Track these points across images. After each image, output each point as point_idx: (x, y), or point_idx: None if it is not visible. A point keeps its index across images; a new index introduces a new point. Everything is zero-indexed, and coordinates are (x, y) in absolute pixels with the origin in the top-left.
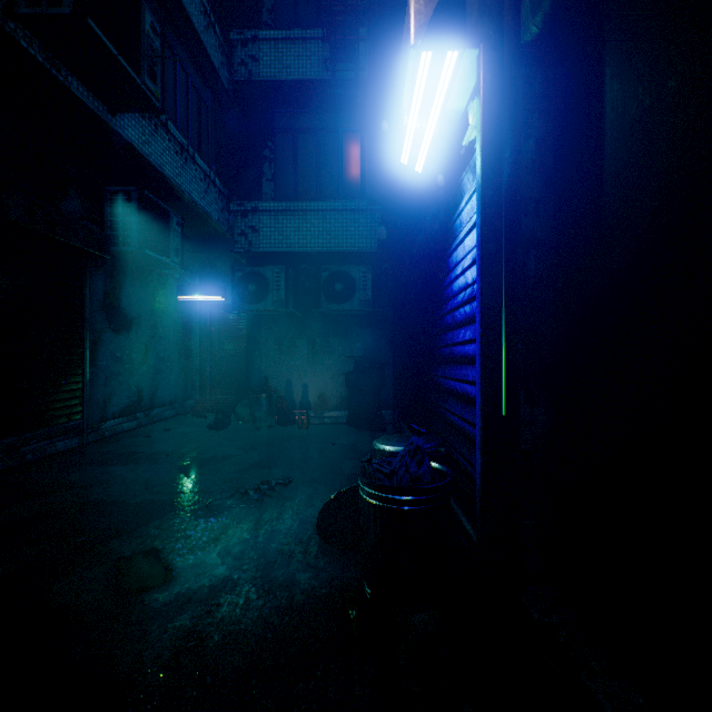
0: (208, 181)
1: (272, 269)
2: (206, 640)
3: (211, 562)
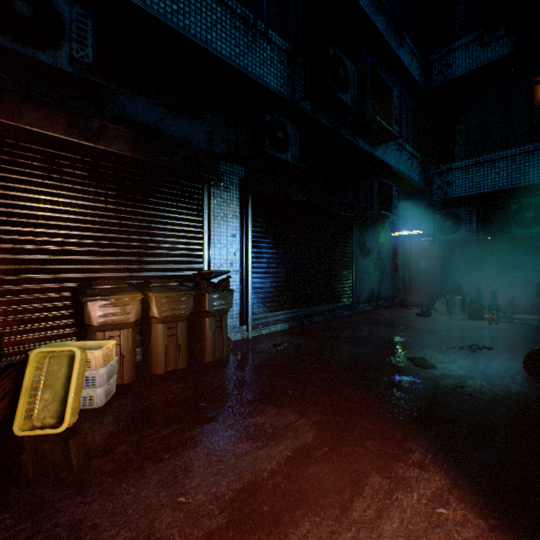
0: (412, 158)
1: (464, 209)
2: (465, 388)
3: (454, 368)
